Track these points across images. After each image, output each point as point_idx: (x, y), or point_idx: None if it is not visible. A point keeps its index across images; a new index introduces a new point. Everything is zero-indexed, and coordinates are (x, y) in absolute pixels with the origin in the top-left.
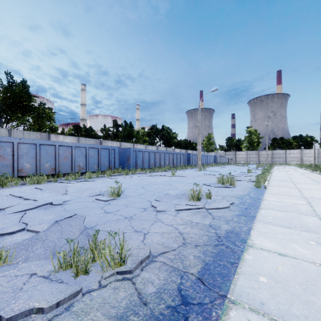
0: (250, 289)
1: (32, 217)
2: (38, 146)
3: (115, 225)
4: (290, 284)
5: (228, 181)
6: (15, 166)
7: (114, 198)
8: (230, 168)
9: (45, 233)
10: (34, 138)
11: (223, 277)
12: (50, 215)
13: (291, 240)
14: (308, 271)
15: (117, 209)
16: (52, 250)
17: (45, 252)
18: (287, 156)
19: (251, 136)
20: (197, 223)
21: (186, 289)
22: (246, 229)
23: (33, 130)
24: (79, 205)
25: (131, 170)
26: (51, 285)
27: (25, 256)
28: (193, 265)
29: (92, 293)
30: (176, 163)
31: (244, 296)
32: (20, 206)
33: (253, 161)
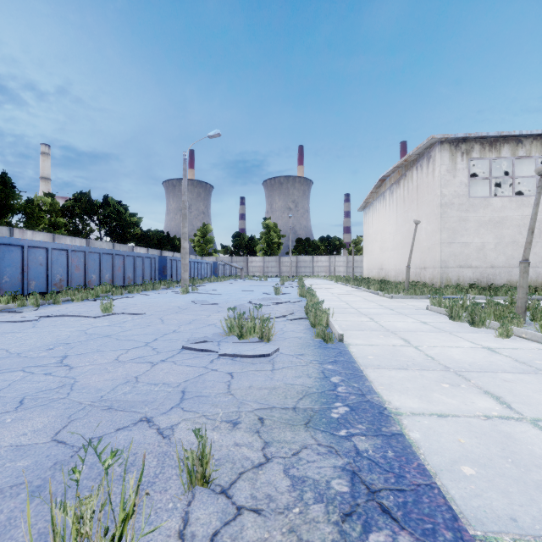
0: None
1: None
2: None
3: None
4: None
5: (256, 328)
6: None
7: None
8: (242, 286)
9: None
10: None
11: None
12: None
13: None
14: None
15: None
16: None
17: None
18: (315, 265)
19: (270, 233)
20: None
21: None
22: None
23: None
24: None
25: None
26: None
27: None
28: None
29: None
30: (134, 278)
31: None
32: None
33: (273, 273)
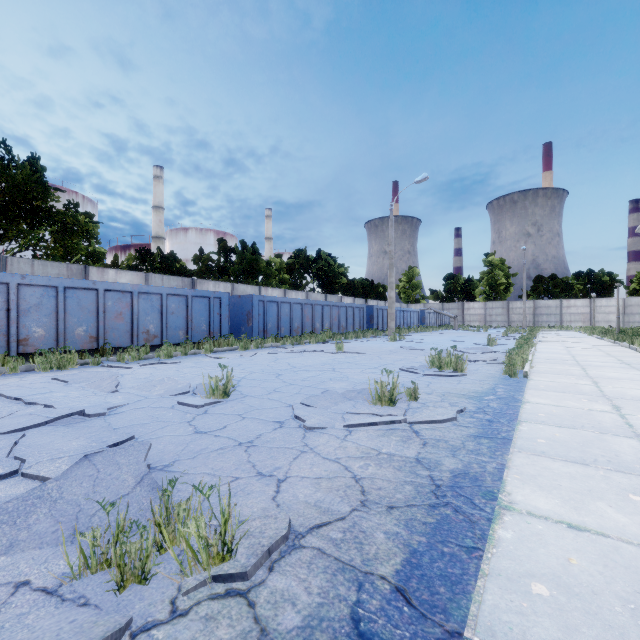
0: (514, 615)
1: (38, 445)
2: (61, 291)
3: (216, 461)
4: (601, 601)
5: (452, 363)
6: (12, 332)
7: (216, 400)
8: (453, 336)
9: (60, 483)
10: (56, 275)
11: (453, 584)
12: (78, 440)
13: (590, 493)
14: (635, 567)
15: (221, 425)
16: (73, 523)
17: (56, 528)
18: (564, 312)
19: (494, 272)
20: (390, 456)
21: (370, 617)
22: (493, 469)
23: (53, 259)
24: (142, 416)
25: (255, 341)
26: (60, 613)
27: (8, 538)
28: (384, 555)
29: (153, 633)
30: (346, 326)
31: (502, 633)
32: (15, 419)
33: (497, 322)
